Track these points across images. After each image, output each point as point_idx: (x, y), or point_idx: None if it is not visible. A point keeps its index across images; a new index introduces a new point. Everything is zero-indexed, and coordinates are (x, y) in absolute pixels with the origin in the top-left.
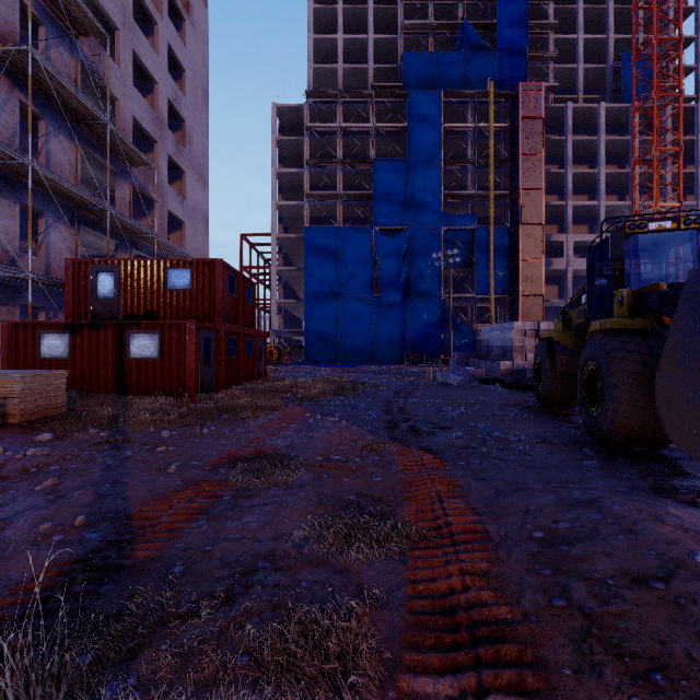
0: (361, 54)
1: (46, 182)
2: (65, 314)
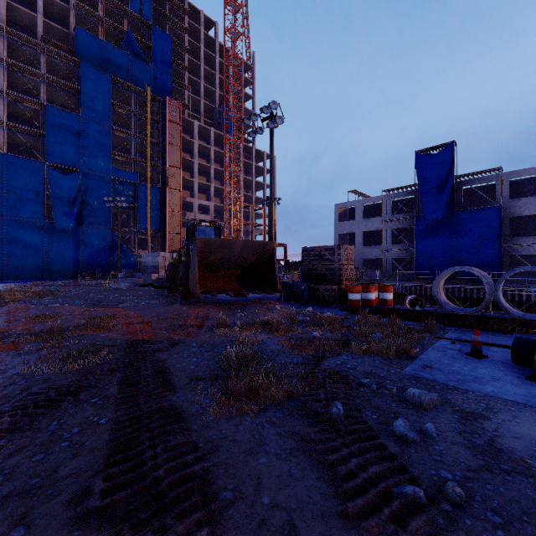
0: None
1: None
2: None
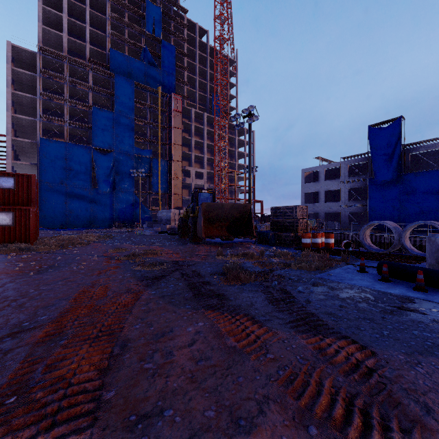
0: (80, 32)
1: None
2: None
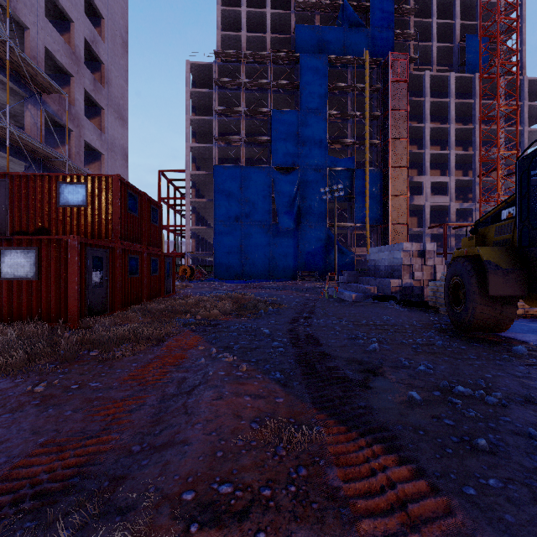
0: (261, 26)
1: None
2: None
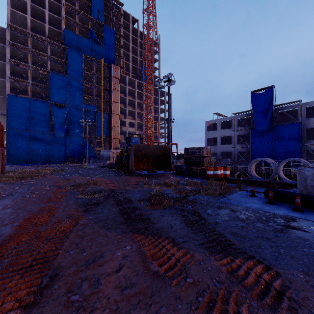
0: (41, 15)
1: None
2: None
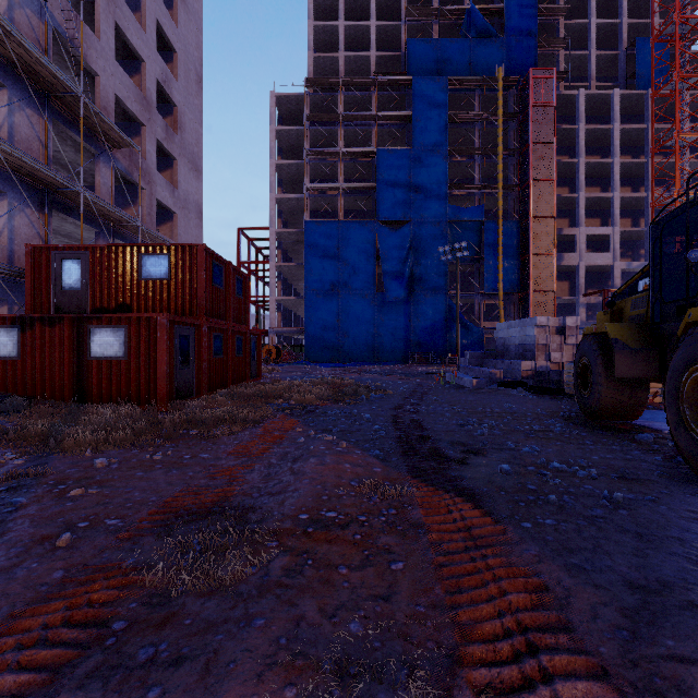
0: (363, 42)
1: (5, 157)
2: (25, 307)
